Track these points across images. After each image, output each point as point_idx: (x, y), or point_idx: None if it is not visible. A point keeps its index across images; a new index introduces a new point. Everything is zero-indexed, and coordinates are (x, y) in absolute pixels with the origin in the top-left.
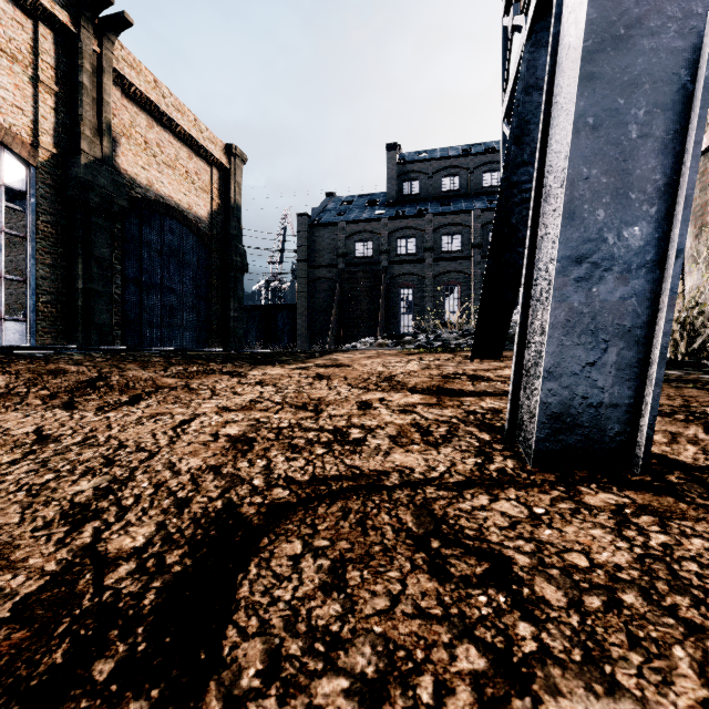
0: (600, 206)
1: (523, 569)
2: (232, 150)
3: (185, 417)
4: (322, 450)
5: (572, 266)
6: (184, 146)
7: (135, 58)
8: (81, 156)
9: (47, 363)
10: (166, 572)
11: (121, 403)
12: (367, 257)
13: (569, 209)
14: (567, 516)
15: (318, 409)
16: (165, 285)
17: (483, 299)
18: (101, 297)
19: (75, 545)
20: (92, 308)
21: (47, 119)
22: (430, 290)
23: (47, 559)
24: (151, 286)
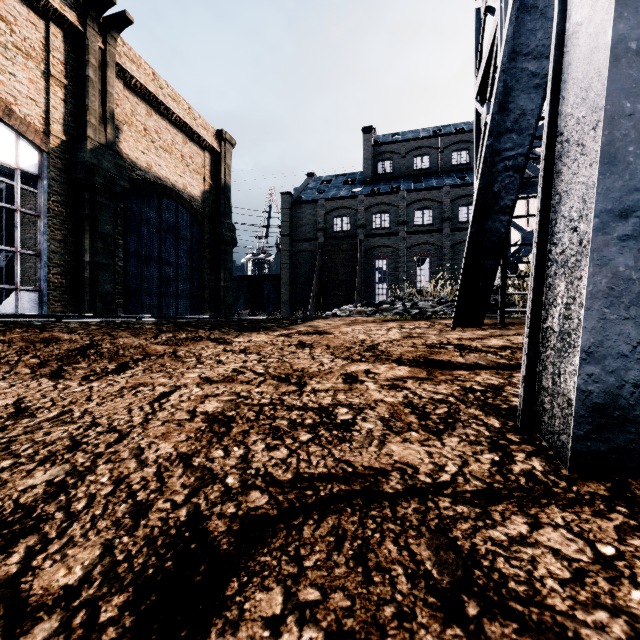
0: None
1: None
2: (222, 135)
3: (166, 388)
4: (307, 436)
5: (614, 221)
6: (179, 133)
7: (136, 53)
8: (87, 142)
9: (41, 332)
10: (95, 639)
11: (107, 372)
12: (344, 231)
13: (609, 153)
14: None
15: (301, 382)
16: (162, 258)
17: (465, 267)
18: (105, 269)
19: None
20: (97, 279)
21: (57, 109)
22: (403, 261)
23: None
24: (150, 259)
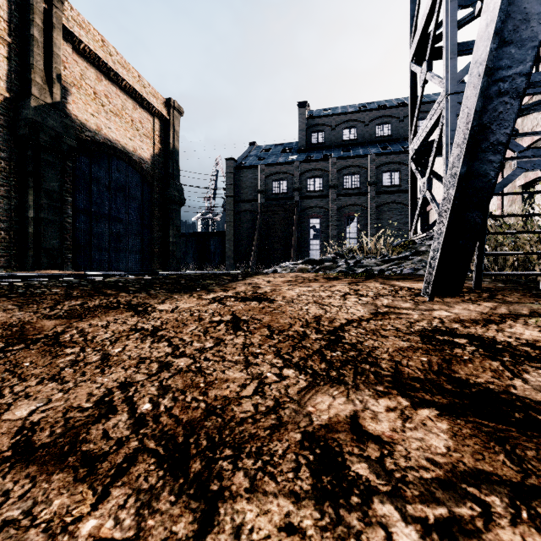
0: None
1: None
2: (171, 103)
3: None
4: None
5: None
6: (129, 99)
7: (84, 19)
8: (31, 100)
9: None
10: None
11: None
12: (282, 193)
13: None
14: None
15: (211, 478)
16: (113, 215)
17: (451, 220)
18: (50, 225)
19: None
20: (42, 234)
21: None
22: (334, 220)
23: None
24: (100, 216)
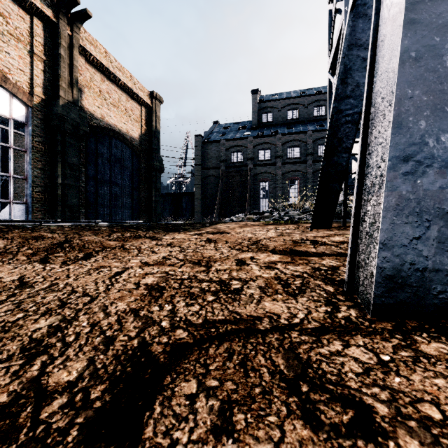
0: (422, 118)
1: (384, 420)
2: (153, 95)
3: (119, 269)
4: (212, 297)
5: (400, 163)
6: (124, 93)
7: (93, 38)
8: (59, 100)
9: (32, 232)
10: (89, 407)
11: (78, 259)
12: (239, 162)
13: (398, 121)
14: (410, 364)
15: (208, 265)
16: (112, 180)
17: (319, 189)
18: (72, 188)
19: (25, 378)
20: (66, 195)
21: (38, 77)
22: (279, 183)
23: (1, 391)
24: (103, 181)
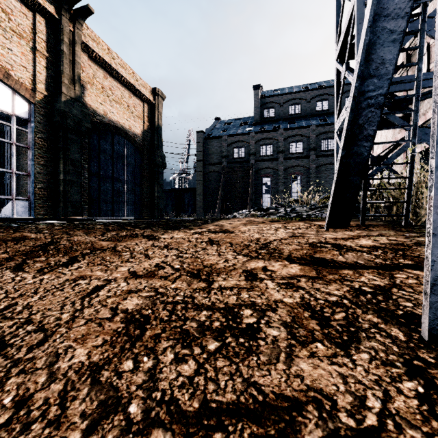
0: None
1: None
2: (156, 91)
3: (99, 282)
4: (215, 344)
5: None
6: (126, 90)
7: (96, 34)
8: (62, 96)
9: (14, 232)
10: None
11: (59, 265)
12: (241, 158)
13: None
14: None
15: (210, 278)
16: (115, 176)
17: (337, 182)
18: (74, 184)
19: None
20: (69, 191)
21: (41, 73)
22: (282, 178)
23: None
24: (106, 177)
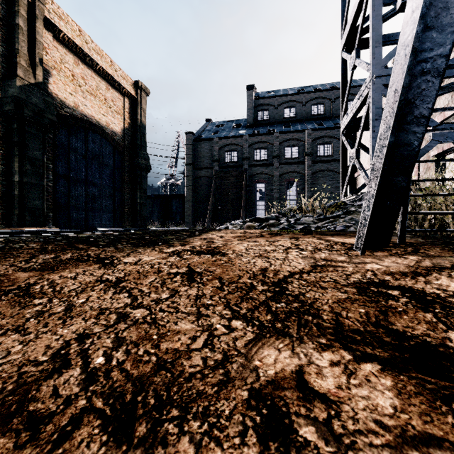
0: None
1: None
2: (138, 85)
3: None
4: None
5: None
6: (103, 80)
7: (63, 11)
8: (16, 80)
9: None
10: None
11: None
12: (233, 162)
13: None
14: None
15: (155, 445)
16: (88, 180)
17: (381, 184)
18: (34, 188)
19: None
20: (26, 196)
21: None
22: (277, 185)
23: None
24: (77, 180)
